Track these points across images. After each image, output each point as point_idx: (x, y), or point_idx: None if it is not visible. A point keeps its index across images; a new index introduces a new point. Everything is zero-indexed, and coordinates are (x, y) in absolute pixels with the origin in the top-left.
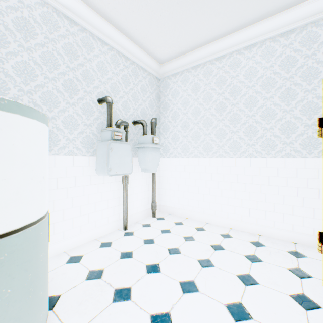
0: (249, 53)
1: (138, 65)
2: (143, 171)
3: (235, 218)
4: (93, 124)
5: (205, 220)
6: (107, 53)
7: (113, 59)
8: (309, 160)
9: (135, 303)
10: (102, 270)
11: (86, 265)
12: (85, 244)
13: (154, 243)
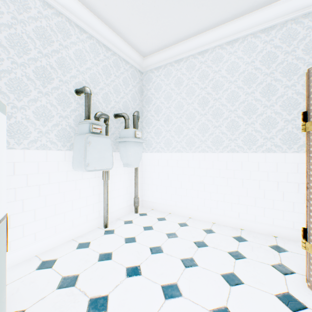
0: (231, 48)
1: (120, 56)
2: (124, 166)
3: (218, 213)
4: (69, 116)
5: (188, 215)
6: (86, 41)
7: (93, 48)
8: (288, 154)
9: None
10: (76, 276)
11: (59, 271)
12: (60, 245)
13: (135, 242)
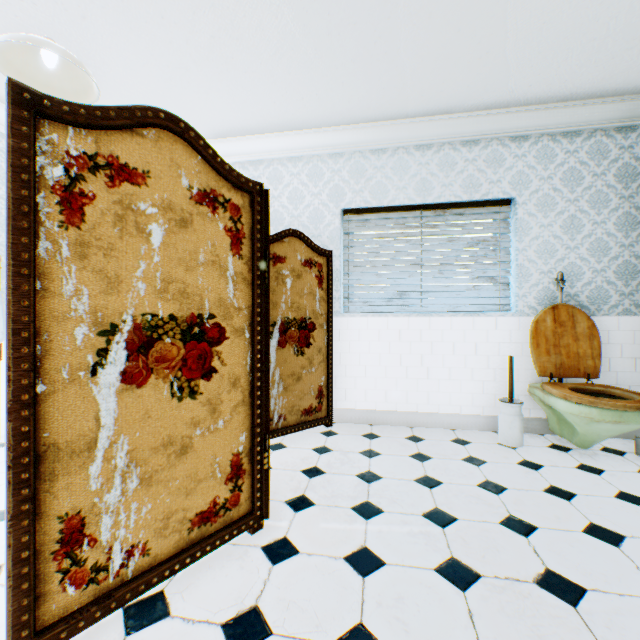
0: None
1: None
2: None
3: None
4: None
5: None
6: None
7: None
8: None
9: None
10: None
11: None
12: None
13: None
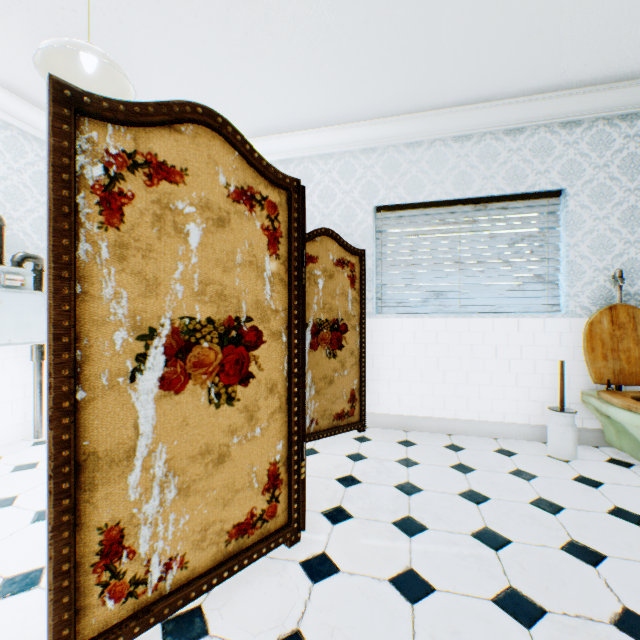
0: None
1: None
2: None
3: None
4: None
5: None
6: None
7: (12, 145)
8: None
9: (19, 506)
10: None
11: None
12: None
13: None
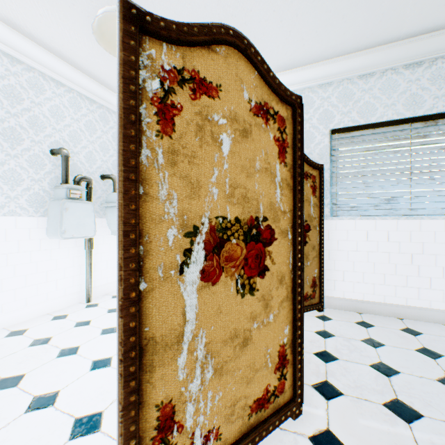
0: None
1: (109, 109)
2: (113, 234)
3: None
4: (44, 180)
5: None
6: (64, 95)
7: (73, 103)
8: None
9: (81, 355)
10: (50, 337)
11: (31, 336)
12: (33, 319)
13: None
